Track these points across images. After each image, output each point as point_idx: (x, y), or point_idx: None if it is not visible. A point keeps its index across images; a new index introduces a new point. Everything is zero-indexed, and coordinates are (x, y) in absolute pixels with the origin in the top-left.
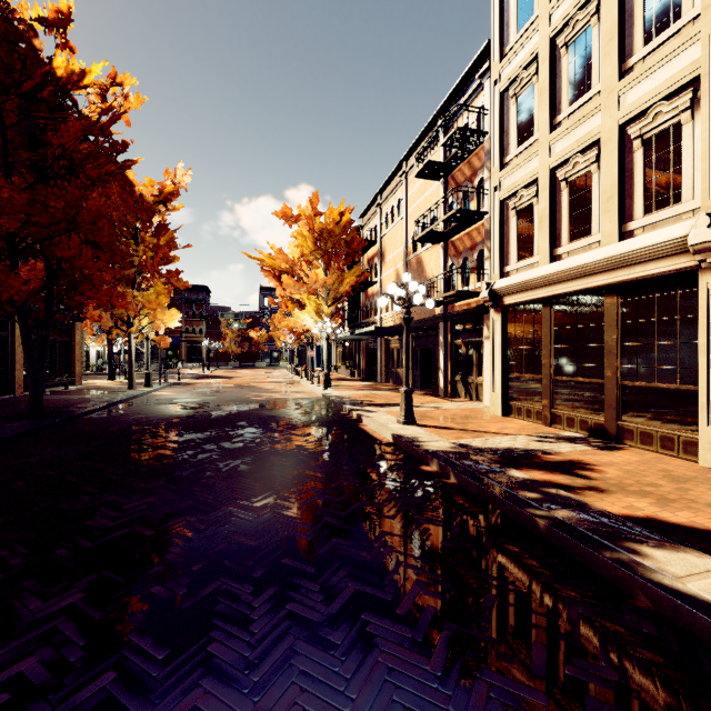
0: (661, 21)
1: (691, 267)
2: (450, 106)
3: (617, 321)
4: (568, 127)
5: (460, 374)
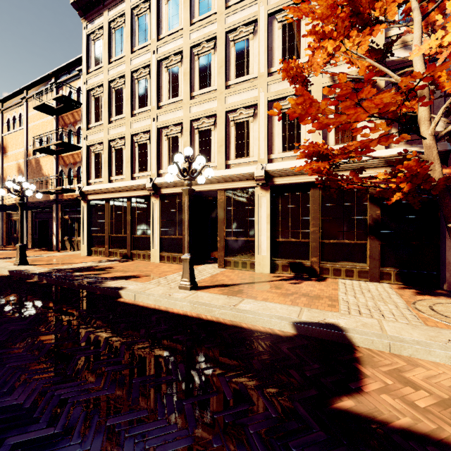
0: (143, 103)
1: (148, 194)
2: (61, 74)
3: (131, 211)
4: (115, 125)
5: (68, 236)
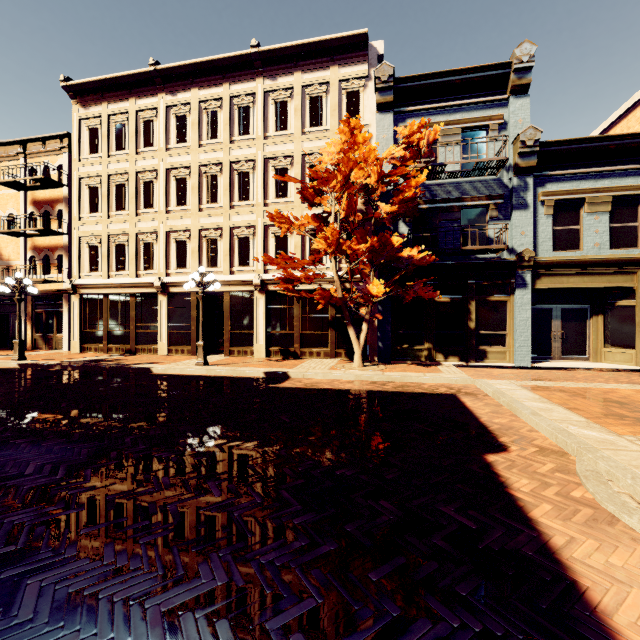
0: (149, 204)
1: (156, 292)
2: (31, 142)
3: (135, 307)
4: (116, 221)
5: (40, 333)
